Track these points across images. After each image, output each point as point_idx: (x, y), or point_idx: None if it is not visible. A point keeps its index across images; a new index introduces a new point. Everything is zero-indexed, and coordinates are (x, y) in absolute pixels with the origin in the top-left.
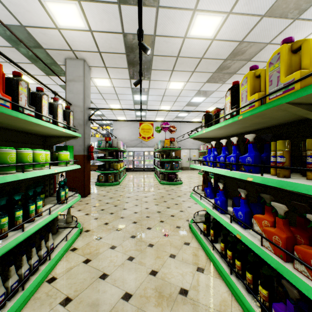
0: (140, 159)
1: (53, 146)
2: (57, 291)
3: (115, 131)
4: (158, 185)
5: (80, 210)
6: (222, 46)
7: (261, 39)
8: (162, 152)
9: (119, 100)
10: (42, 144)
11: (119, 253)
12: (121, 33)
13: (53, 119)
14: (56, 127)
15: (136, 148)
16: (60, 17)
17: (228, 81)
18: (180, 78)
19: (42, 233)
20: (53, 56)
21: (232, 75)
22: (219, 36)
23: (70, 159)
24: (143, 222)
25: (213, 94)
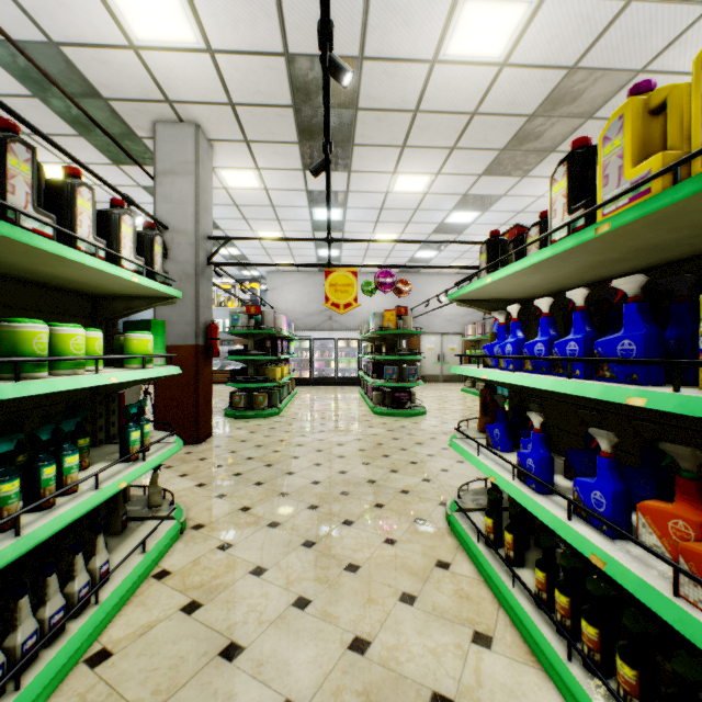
0: (327, 358)
1: (117, 321)
2: (110, 690)
3: (271, 293)
4: (369, 418)
5: (185, 474)
6: (525, 80)
7: (623, 61)
8: (378, 342)
9: (279, 222)
10: (88, 316)
11: (272, 587)
12: (281, 54)
13: (106, 249)
14: (115, 269)
15: (319, 333)
16: (137, 19)
17: (536, 170)
18: (420, 166)
19: (85, 533)
20: (126, 118)
21: (547, 156)
22: (517, 55)
23: (157, 352)
24: (332, 507)
25: (499, 203)
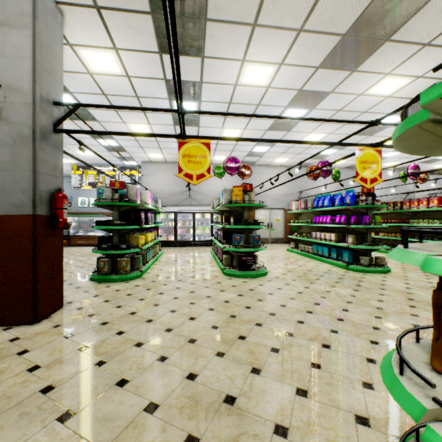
0: (187, 226)
1: None
2: None
3: (145, 178)
4: (220, 280)
5: None
6: None
7: None
8: (226, 214)
9: (145, 114)
10: None
11: None
12: None
13: None
14: None
15: (181, 208)
16: None
17: (365, 63)
18: (267, 53)
19: None
20: None
21: (380, 46)
22: None
23: None
24: None
25: (326, 101)
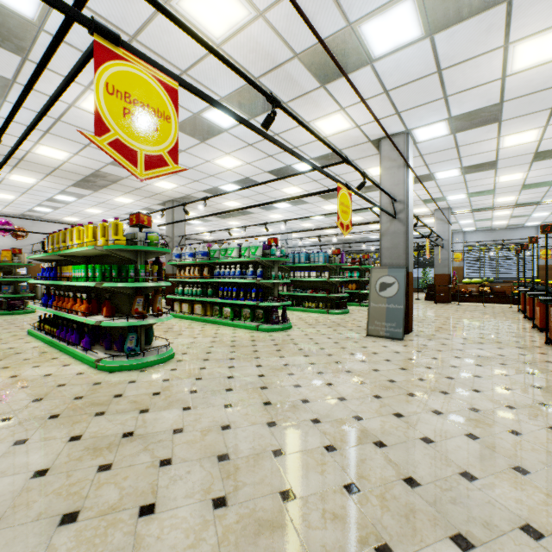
0: None
1: None
2: None
3: None
4: None
5: None
6: (79, 167)
7: (117, 174)
8: None
9: None
10: None
11: None
12: None
13: None
14: None
15: None
16: None
17: (101, 191)
18: (29, 175)
19: None
20: None
21: (104, 188)
22: (72, 161)
23: None
24: None
25: (88, 197)
